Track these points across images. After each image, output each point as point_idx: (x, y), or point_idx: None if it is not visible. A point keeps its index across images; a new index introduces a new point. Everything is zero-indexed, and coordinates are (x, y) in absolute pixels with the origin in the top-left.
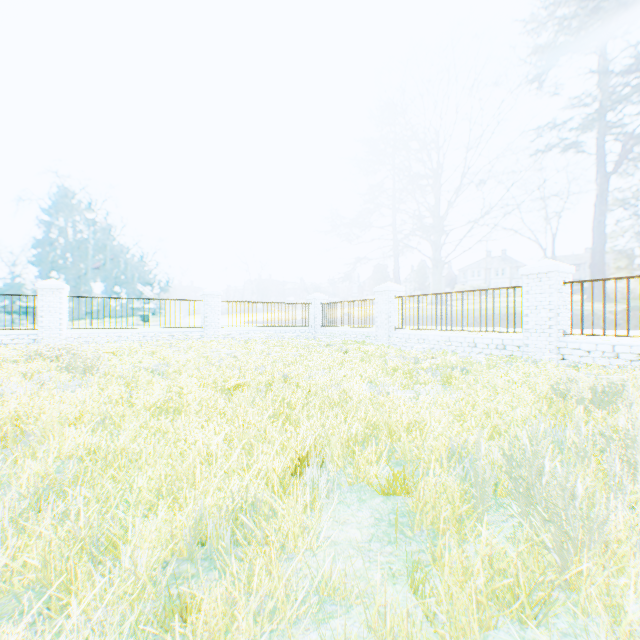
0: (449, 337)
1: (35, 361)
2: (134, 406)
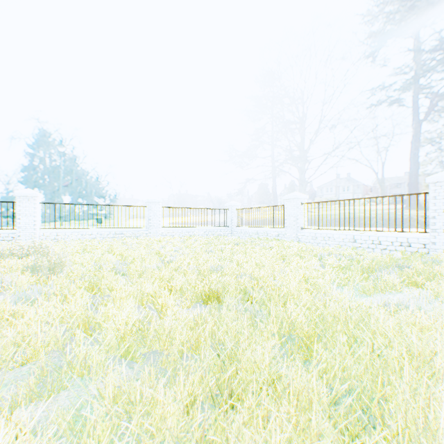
0: (353, 236)
1: (4, 259)
2: (100, 325)
